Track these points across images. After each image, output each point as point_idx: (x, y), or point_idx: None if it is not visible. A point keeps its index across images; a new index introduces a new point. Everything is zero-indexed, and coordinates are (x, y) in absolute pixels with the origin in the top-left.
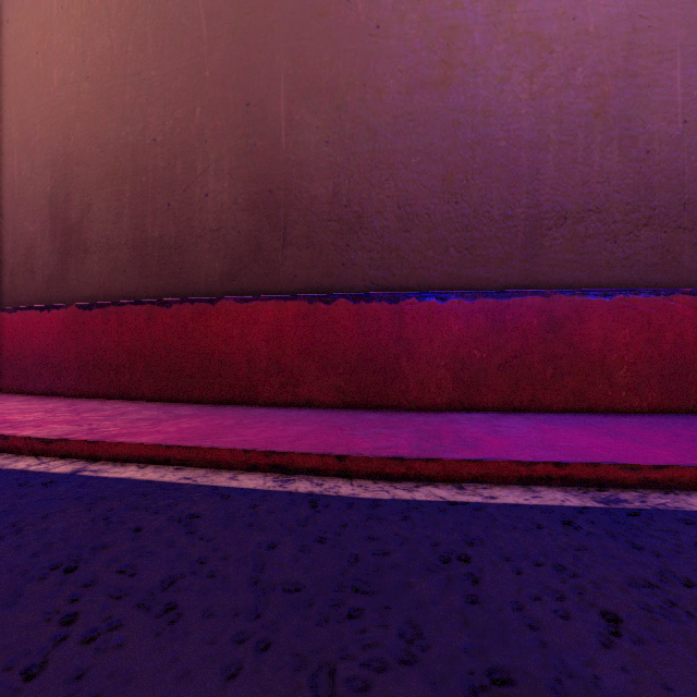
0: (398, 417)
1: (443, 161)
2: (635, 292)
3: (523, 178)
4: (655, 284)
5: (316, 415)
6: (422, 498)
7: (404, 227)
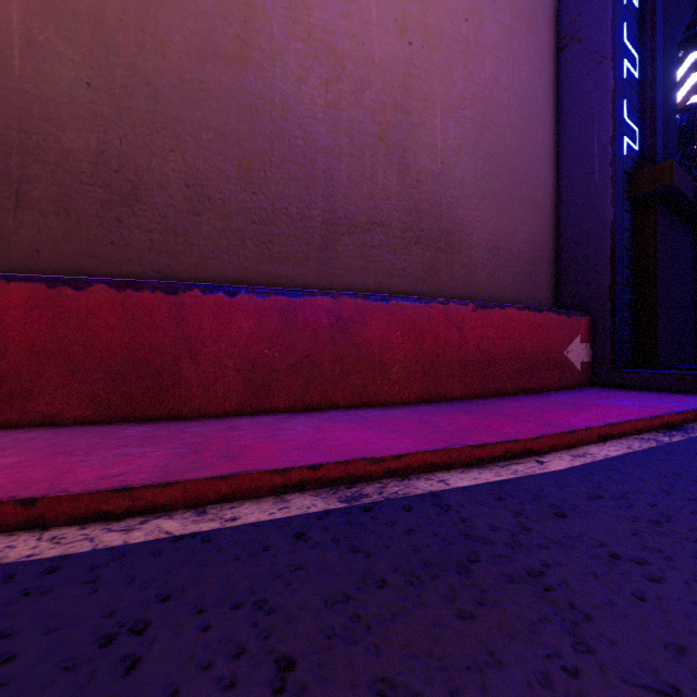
0: (169, 429)
1: (240, 145)
2: (405, 299)
3: (319, 181)
4: (423, 294)
5: (48, 437)
6: (139, 539)
7: (194, 209)
